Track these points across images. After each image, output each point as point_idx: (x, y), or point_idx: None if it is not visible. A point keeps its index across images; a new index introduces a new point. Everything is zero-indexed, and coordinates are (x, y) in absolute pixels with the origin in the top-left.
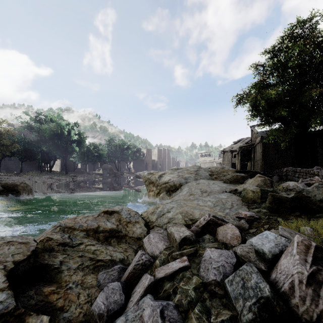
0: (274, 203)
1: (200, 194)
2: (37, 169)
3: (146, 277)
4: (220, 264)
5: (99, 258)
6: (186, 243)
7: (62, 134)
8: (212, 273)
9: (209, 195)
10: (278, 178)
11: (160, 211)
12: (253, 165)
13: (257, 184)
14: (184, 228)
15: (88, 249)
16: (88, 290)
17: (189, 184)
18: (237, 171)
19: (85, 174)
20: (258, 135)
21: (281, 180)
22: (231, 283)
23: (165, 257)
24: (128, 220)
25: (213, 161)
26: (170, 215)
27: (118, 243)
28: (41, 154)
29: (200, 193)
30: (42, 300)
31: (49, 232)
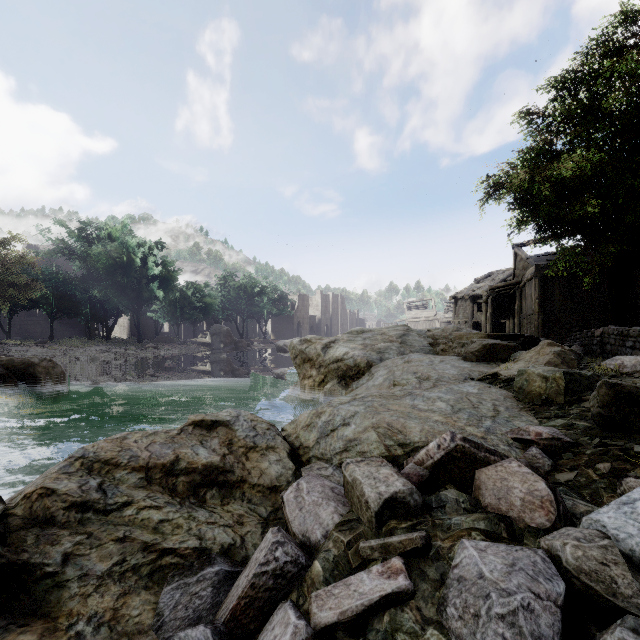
0: (616, 405)
1: (415, 383)
2: (83, 335)
3: (283, 618)
4: (518, 601)
5: (167, 544)
6: (397, 512)
7: (130, 264)
8: (494, 636)
9: (437, 386)
10: (583, 350)
11: (326, 423)
12: (518, 326)
13: (545, 363)
14: (389, 470)
15: (143, 518)
16: None
17: (387, 363)
18: (490, 335)
19: (177, 345)
20: (530, 262)
21: (589, 355)
22: None
23: (340, 551)
24: (250, 443)
25: (434, 319)
26: (349, 433)
27: (224, 501)
28: (90, 304)
29: (416, 380)
30: None
31: (52, 473)
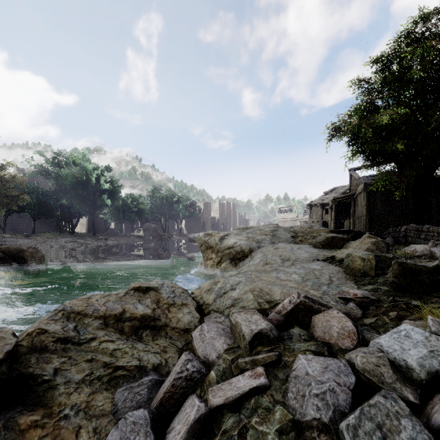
0: (403, 276)
1: (280, 262)
2: (55, 230)
3: (191, 403)
4: (327, 387)
5: (119, 363)
6: (262, 341)
7: (88, 182)
8: (312, 406)
9: (294, 264)
10: (393, 241)
11: (220, 288)
12: (352, 224)
13: (365, 249)
14: (258, 317)
15: (103, 347)
16: (96, 421)
17: (262, 249)
18: (332, 231)
19: (120, 237)
20: (360, 181)
21: (397, 244)
22: (355, 433)
23: (226, 365)
24: (171, 301)
25: (296, 219)
26: (235, 294)
27: (154, 338)
28: (60, 209)
29: (280, 261)
30: (14, 439)
31: (44, 320)
